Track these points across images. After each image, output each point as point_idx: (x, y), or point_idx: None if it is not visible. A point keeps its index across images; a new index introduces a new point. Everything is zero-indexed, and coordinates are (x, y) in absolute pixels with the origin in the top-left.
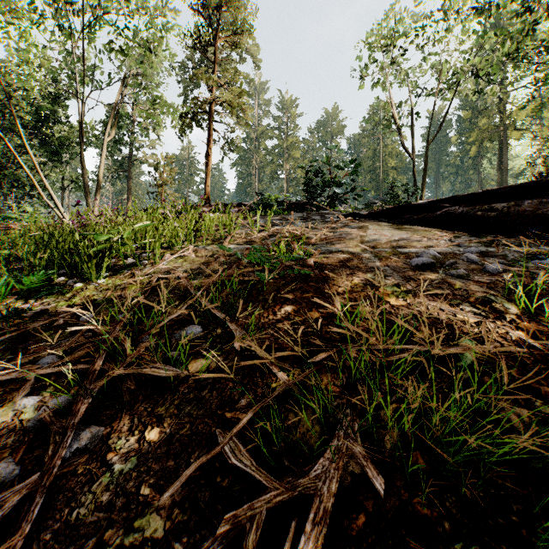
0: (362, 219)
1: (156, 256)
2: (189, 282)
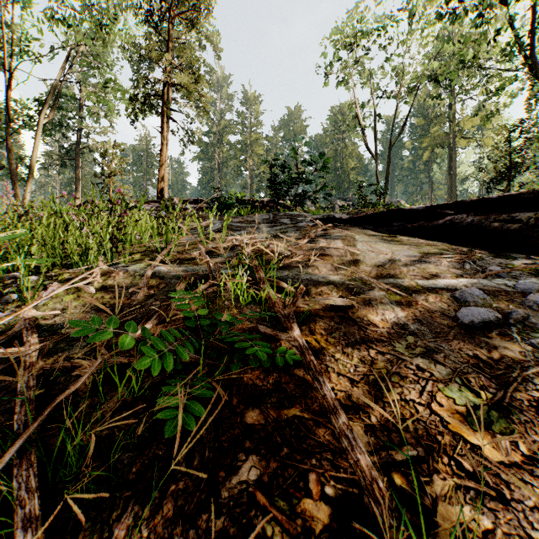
0: (342, 224)
1: (25, 291)
2: (29, 381)
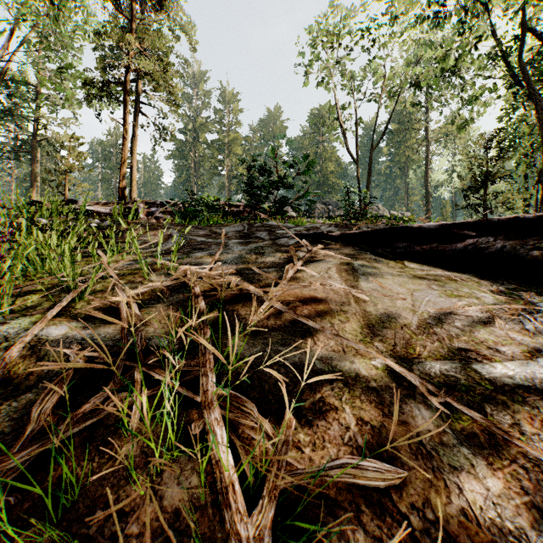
0: (332, 242)
1: None
2: None
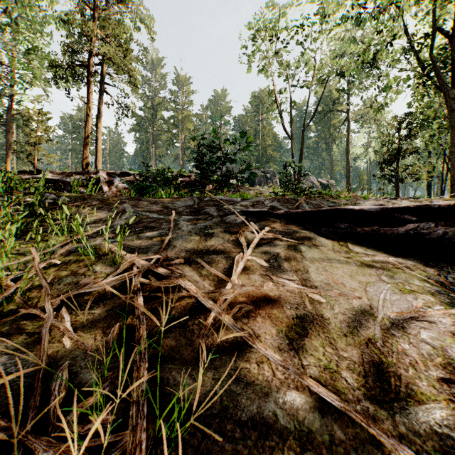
0: (277, 220)
1: None
2: None
